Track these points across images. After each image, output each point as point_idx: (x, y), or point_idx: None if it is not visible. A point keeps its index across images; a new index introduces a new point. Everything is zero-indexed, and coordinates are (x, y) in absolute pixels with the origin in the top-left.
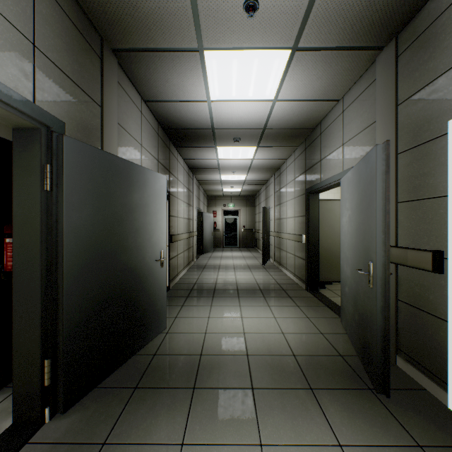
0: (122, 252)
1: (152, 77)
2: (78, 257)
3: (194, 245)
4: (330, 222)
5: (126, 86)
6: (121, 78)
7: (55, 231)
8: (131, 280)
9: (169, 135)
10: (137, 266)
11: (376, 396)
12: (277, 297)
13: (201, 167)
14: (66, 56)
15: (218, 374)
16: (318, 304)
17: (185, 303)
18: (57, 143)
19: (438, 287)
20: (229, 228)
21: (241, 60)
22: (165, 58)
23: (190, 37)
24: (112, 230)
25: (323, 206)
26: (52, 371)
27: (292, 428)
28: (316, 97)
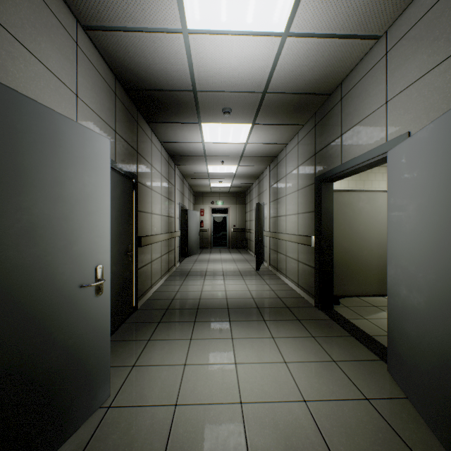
0: None
1: None
2: None
3: (176, 247)
4: (347, 220)
5: None
6: None
7: None
8: (3, 339)
9: (136, 102)
10: (26, 305)
11: None
12: (281, 321)
13: (184, 154)
14: None
15: None
16: (340, 333)
17: (153, 334)
18: None
19: None
20: (218, 227)
21: None
22: None
23: None
24: None
25: (337, 199)
26: None
27: None
28: (347, 28)
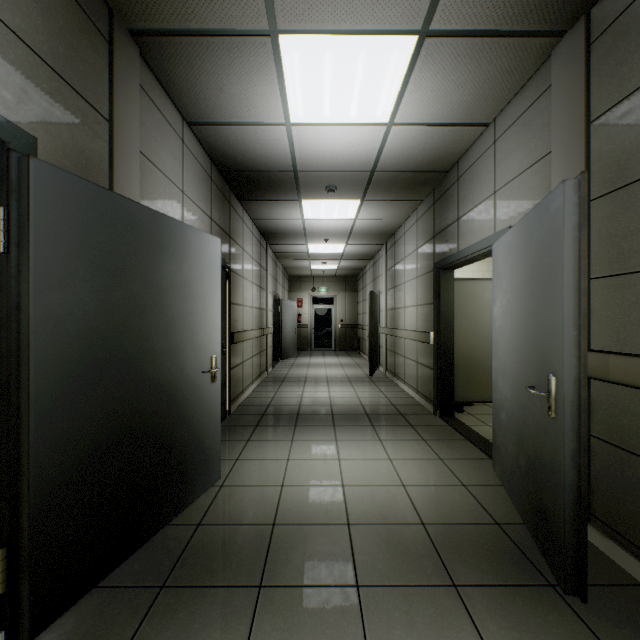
0: (143, 359)
1: (198, 82)
2: (60, 369)
3: (269, 347)
4: (471, 313)
5: (157, 96)
6: (148, 82)
7: (15, 324)
8: (159, 405)
9: (229, 182)
10: (170, 382)
11: (562, 599)
12: (392, 426)
13: (279, 233)
14: (41, 27)
15: (301, 560)
16: (454, 437)
17: (252, 436)
18: (19, 171)
19: None
20: (321, 323)
21: (338, 53)
22: (217, 49)
23: (255, 9)
24: (125, 323)
25: (460, 289)
26: (9, 568)
27: None
28: (453, 118)
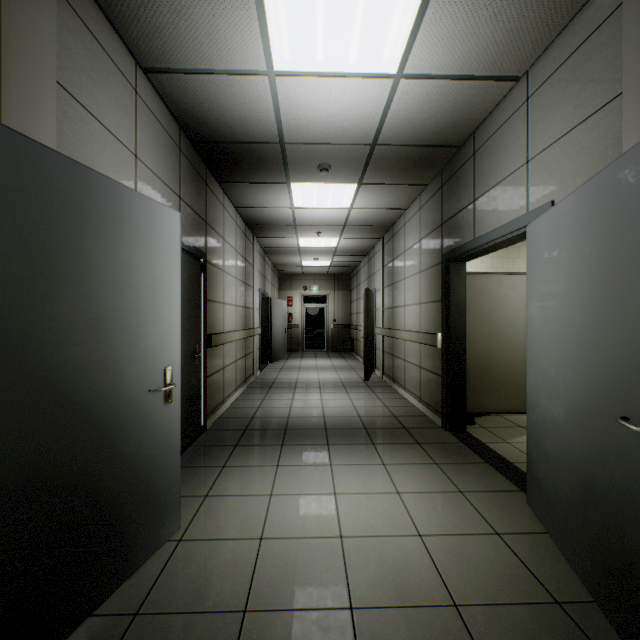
0: (40, 380)
1: None
2: None
3: (256, 349)
4: (485, 312)
5: (90, 17)
6: None
7: None
8: (71, 446)
9: (205, 157)
10: (93, 409)
11: None
12: (396, 445)
13: (266, 223)
14: None
15: None
16: (471, 459)
17: (229, 460)
18: None
19: None
20: (312, 323)
21: None
22: None
23: None
24: None
25: (472, 284)
26: None
27: None
28: (477, 69)
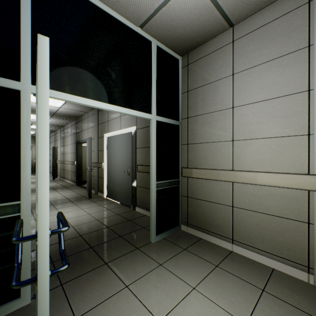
0: None
1: None
2: None
3: None
4: None
5: None
6: None
7: None
8: None
9: None
10: None
11: (89, 199)
12: (62, 189)
13: None
14: None
15: None
16: (80, 188)
17: None
18: None
19: (104, 171)
20: None
21: None
22: None
23: None
24: None
25: (84, 149)
26: None
27: (65, 206)
28: (78, 110)
